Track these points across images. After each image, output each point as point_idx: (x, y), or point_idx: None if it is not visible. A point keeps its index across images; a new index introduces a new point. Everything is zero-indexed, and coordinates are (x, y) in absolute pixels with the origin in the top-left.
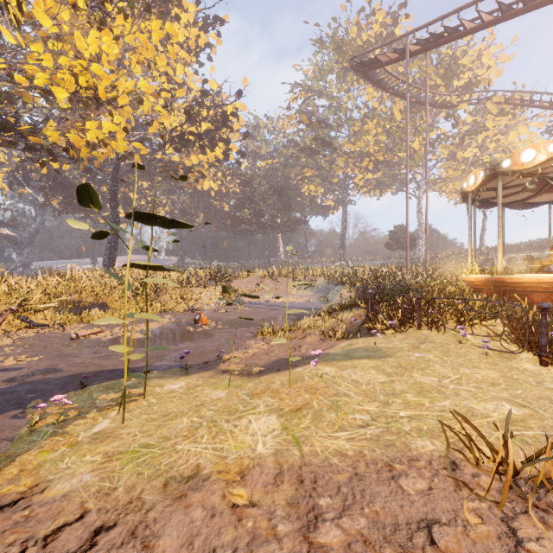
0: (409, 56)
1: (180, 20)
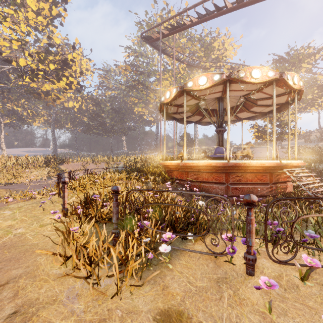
0: (164, 36)
1: None
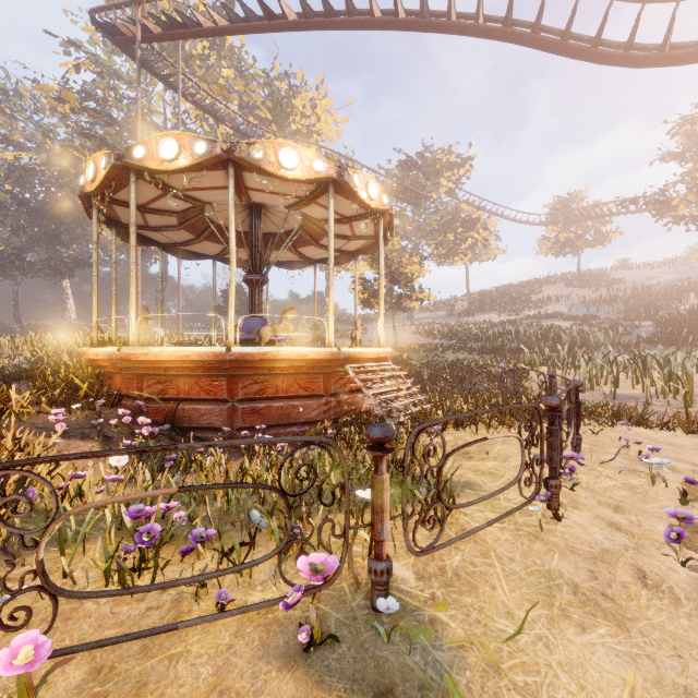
0: (153, 39)
1: None
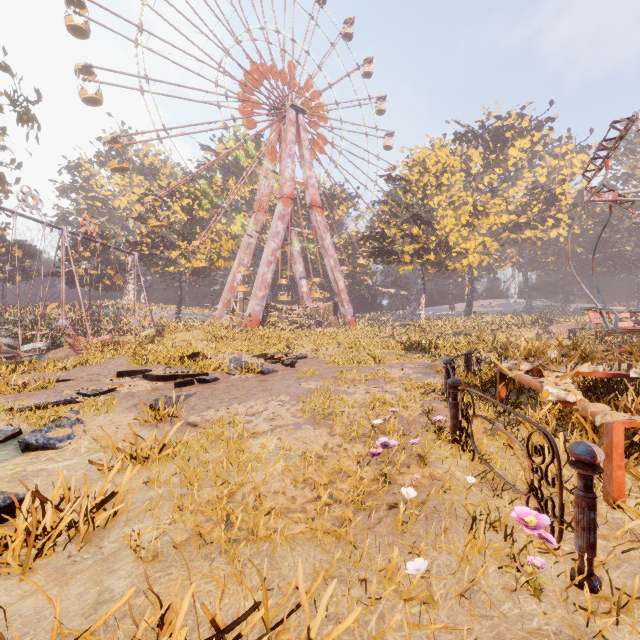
0: None
1: (514, 146)
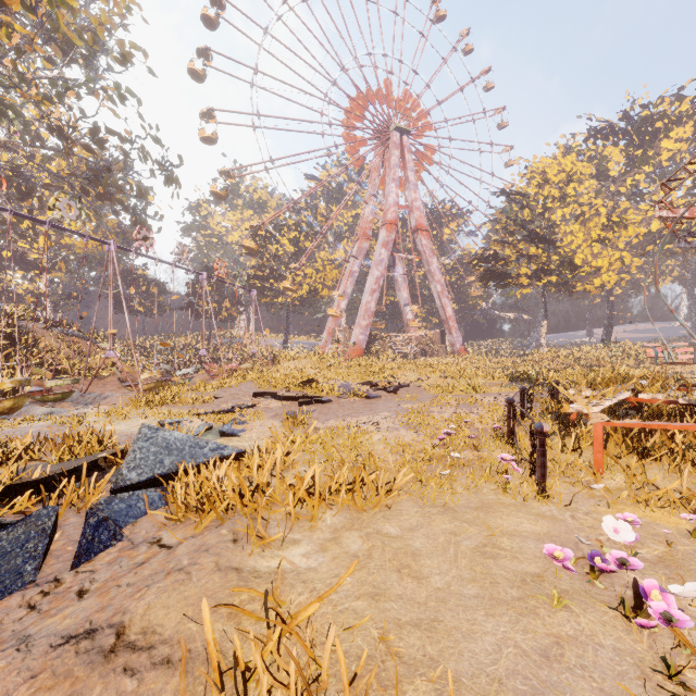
0: None
1: (668, 137)
